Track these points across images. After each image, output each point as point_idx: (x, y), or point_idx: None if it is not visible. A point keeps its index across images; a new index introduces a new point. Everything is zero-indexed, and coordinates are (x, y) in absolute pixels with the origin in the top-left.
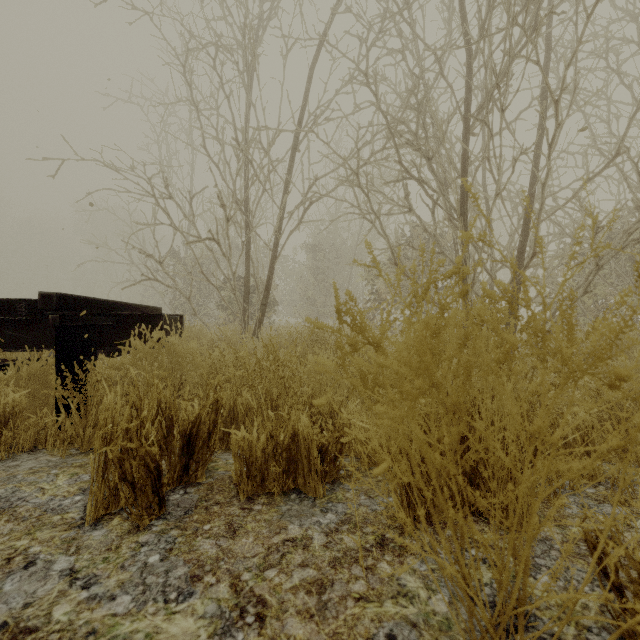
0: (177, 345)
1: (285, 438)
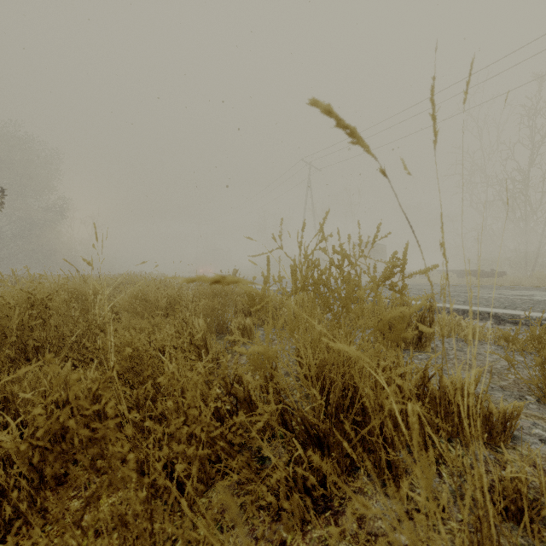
0: (510, 277)
1: (531, 284)
